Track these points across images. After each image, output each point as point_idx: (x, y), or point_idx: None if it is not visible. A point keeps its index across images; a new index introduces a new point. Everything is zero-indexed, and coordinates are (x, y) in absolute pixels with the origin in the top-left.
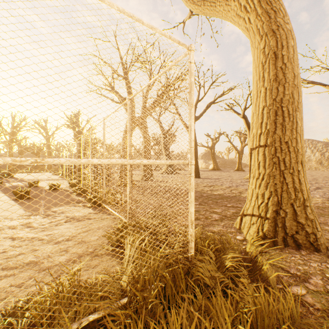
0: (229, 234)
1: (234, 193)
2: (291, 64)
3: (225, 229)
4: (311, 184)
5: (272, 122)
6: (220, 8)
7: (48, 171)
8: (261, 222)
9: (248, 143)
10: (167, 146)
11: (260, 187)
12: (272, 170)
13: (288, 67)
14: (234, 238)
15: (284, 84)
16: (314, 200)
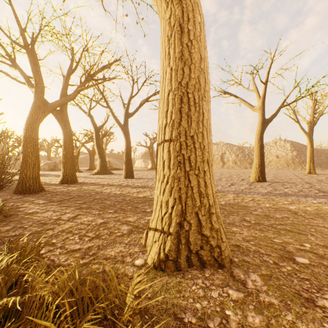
0: (128, 258)
1: None
2: (198, 43)
3: (127, 248)
4: (227, 181)
5: (177, 111)
6: None
7: None
8: (164, 239)
9: None
10: (101, 144)
11: (165, 193)
12: (177, 171)
13: (194, 45)
14: (132, 264)
15: (190, 65)
16: (228, 197)
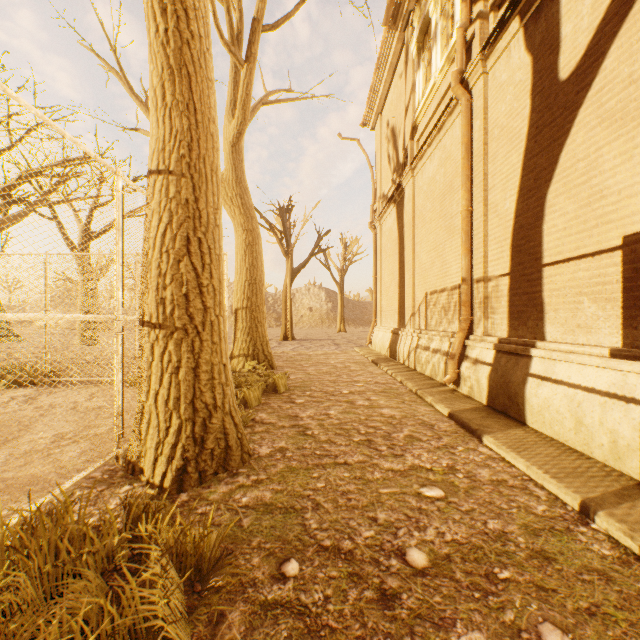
0: None
1: None
2: (261, 256)
3: None
4: None
5: (251, 292)
6: None
7: None
8: (247, 359)
9: None
10: None
11: (245, 336)
12: (252, 324)
13: (259, 258)
14: None
15: (257, 268)
16: None
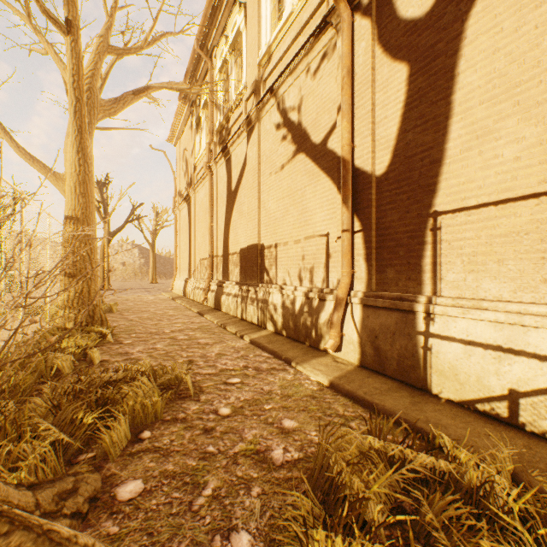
0: None
1: None
2: None
3: None
4: None
5: None
6: (52, 178)
7: None
8: None
9: None
10: None
11: None
12: None
13: None
14: None
15: None
16: None
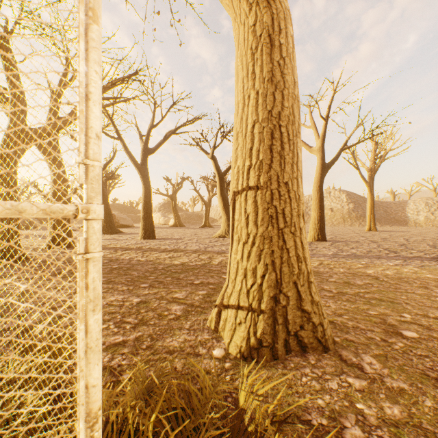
0: (201, 349)
1: (203, 260)
2: (291, 62)
3: (193, 336)
4: None
5: (267, 149)
6: None
7: None
8: (254, 320)
9: (218, 192)
10: (104, 191)
11: (251, 257)
12: (268, 229)
13: (287, 64)
14: (210, 356)
15: (283, 89)
16: None
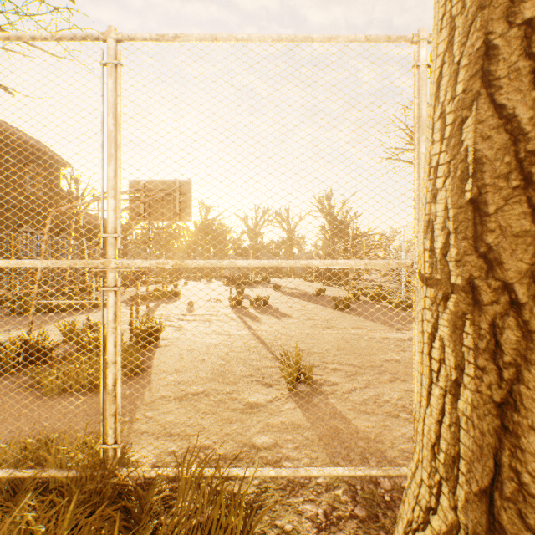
0: None
1: None
2: None
3: None
4: None
5: None
6: None
7: (292, 277)
8: None
9: None
10: None
11: None
12: None
13: None
14: None
15: None
16: None
